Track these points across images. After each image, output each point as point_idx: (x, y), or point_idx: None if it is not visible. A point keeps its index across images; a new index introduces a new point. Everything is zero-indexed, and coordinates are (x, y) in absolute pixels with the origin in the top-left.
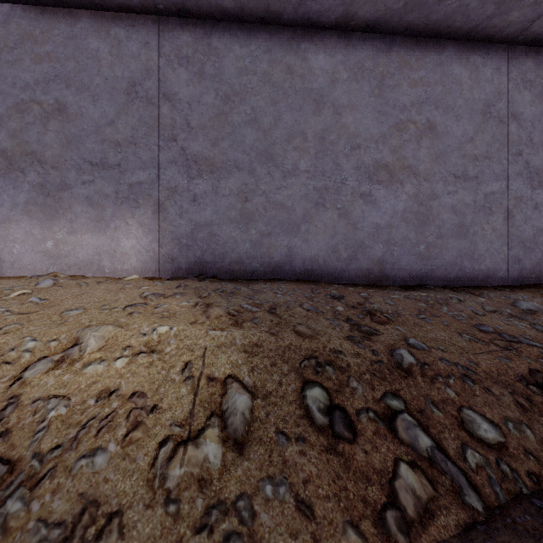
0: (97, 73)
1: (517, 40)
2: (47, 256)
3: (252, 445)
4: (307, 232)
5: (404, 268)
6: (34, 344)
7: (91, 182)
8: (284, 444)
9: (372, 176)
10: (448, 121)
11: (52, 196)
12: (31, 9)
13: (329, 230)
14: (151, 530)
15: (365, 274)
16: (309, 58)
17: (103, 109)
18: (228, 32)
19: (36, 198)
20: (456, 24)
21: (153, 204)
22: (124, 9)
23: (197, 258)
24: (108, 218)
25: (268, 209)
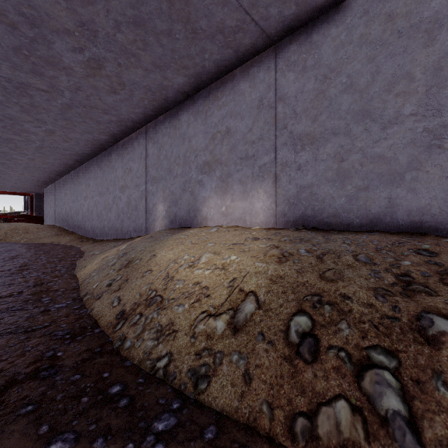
0: (243, 102)
1: None
2: (222, 215)
3: (242, 332)
4: (414, 181)
5: None
6: (187, 257)
7: (240, 170)
8: (259, 340)
9: None
10: None
11: (224, 181)
12: (217, 83)
13: None
14: (182, 343)
15: None
16: None
17: (246, 123)
18: (325, 22)
19: (218, 184)
20: None
21: (272, 177)
22: (256, 54)
23: (301, 213)
24: (248, 190)
25: (364, 164)
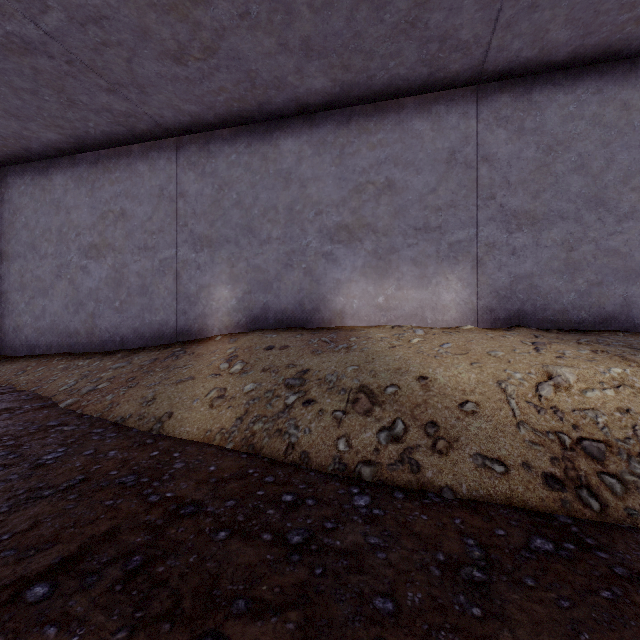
0: (420, 149)
1: None
2: (379, 309)
3: None
4: None
5: None
6: (520, 375)
7: (415, 245)
8: None
9: None
10: None
11: (382, 259)
12: (367, 107)
13: None
14: None
15: None
16: None
17: (425, 179)
18: (550, 83)
19: (370, 261)
20: None
21: (472, 260)
22: (446, 88)
23: (516, 309)
24: (429, 275)
25: (598, 257)
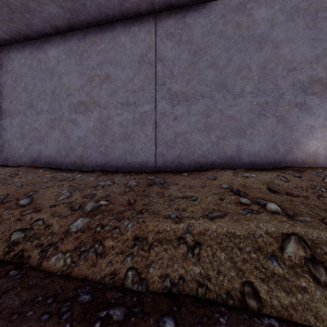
0: None
1: (157, 9)
2: None
3: None
4: (47, 142)
5: (93, 160)
6: None
7: None
8: None
9: (76, 110)
10: (117, 71)
11: None
12: None
13: (56, 140)
14: None
15: (73, 164)
16: (48, 52)
17: None
18: (16, 49)
19: None
20: (109, 13)
21: None
22: None
23: (5, 156)
24: None
25: (31, 132)
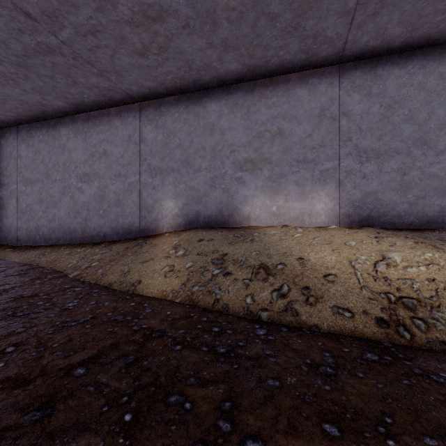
0: (300, 108)
1: None
2: (273, 215)
3: None
4: None
5: None
6: (364, 257)
7: (297, 172)
8: None
9: None
10: None
11: (275, 181)
12: (265, 81)
13: None
14: None
15: None
16: None
17: (304, 128)
18: (389, 62)
19: (267, 183)
20: None
21: (336, 182)
22: (318, 67)
23: (366, 215)
24: (307, 192)
25: (422, 180)
